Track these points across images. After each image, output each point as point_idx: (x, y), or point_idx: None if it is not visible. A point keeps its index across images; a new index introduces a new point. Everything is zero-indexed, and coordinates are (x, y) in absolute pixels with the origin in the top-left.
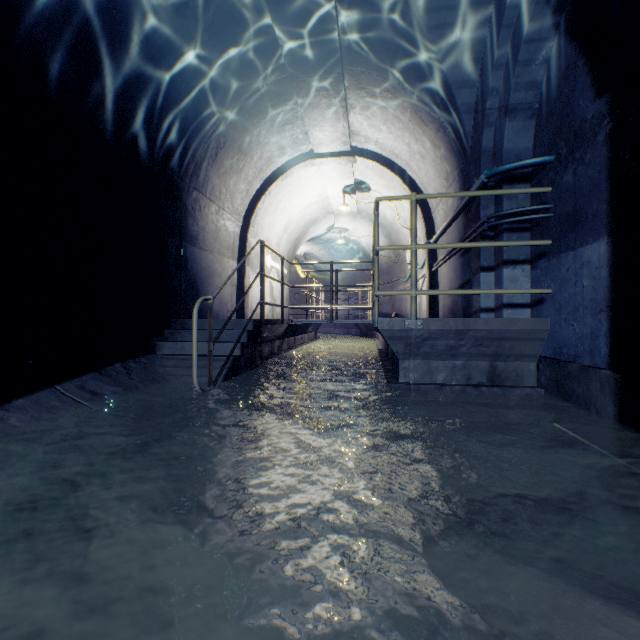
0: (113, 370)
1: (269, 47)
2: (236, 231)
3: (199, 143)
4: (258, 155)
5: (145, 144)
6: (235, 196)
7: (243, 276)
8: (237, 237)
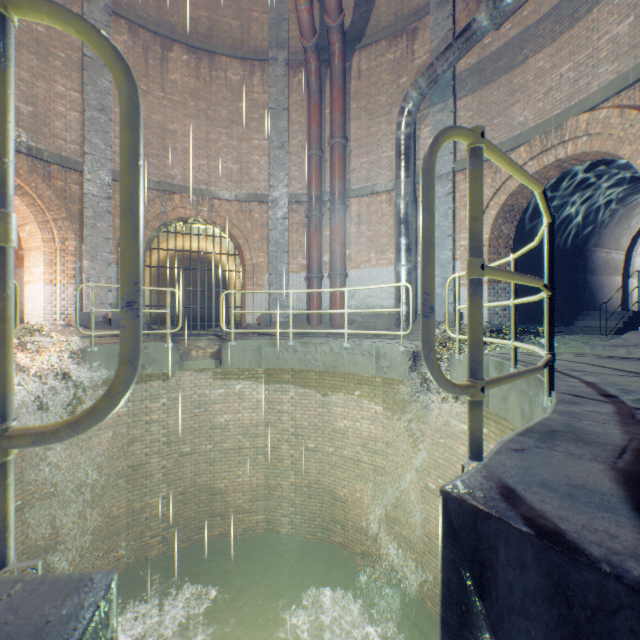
0: (561, 329)
1: (638, 180)
2: (620, 258)
3: (595, 227)
4: (636, 213)
5: (569, 241)
6: (618, 239)
7: (625, 285)
8: (620, 261)
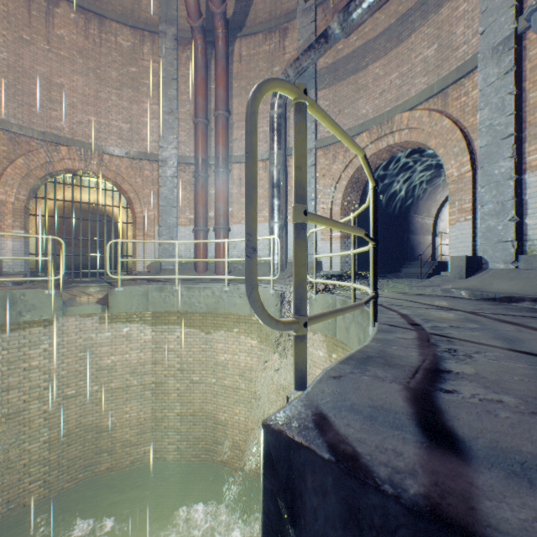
0: (392, 274)
1: (441, 166)
2: (430, 222)
3: (414, 199)
4: (441, 190)
5: (398, 209)
6: (429, 209)
7: (434, 242)
8: (431, 225)
